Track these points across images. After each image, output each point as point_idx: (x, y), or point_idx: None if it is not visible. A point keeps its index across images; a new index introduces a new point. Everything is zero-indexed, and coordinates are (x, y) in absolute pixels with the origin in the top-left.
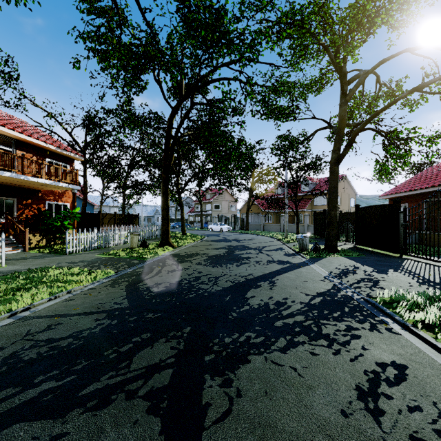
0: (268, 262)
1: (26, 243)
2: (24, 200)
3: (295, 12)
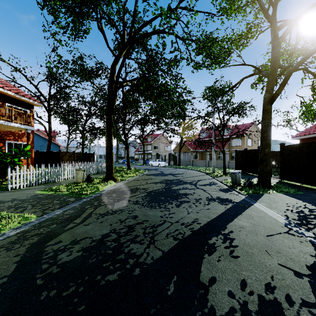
0: (208, 200)
1: None
2: None
3: None
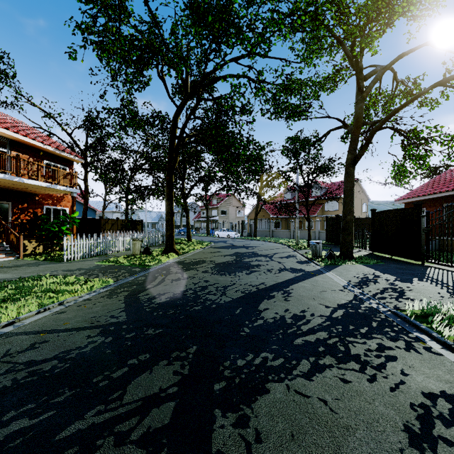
0: (280, 270)
1: (20, 250)
2: (20, 204)
3: (308, 2)
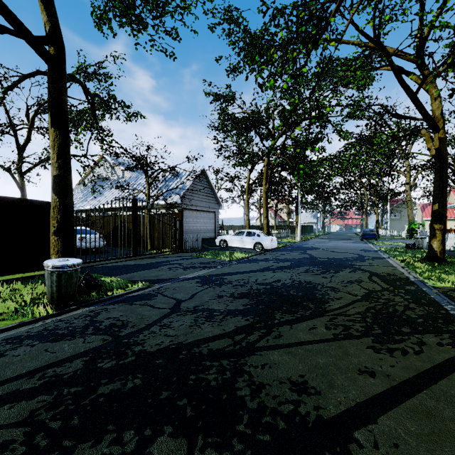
0: (229, 283)
1: None
2: None
3: None
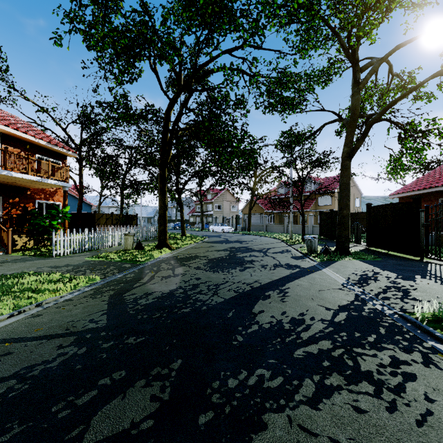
0: (275, 266)
1: (9, 245)
2: (11, 198)
3: None
